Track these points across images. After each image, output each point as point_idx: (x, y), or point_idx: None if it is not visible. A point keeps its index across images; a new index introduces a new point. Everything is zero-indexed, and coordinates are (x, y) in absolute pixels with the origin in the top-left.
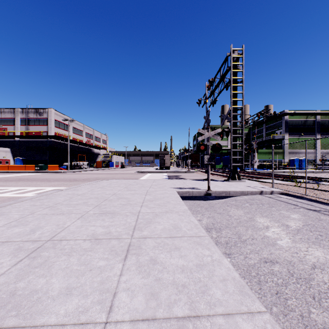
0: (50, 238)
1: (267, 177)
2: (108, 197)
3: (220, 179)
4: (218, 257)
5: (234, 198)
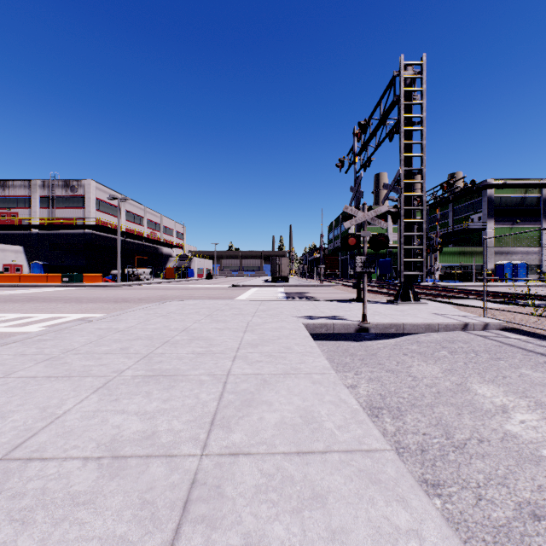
0: (5, 453)
1: (462, 295)
2: (172, 337)
3: (381, 300)
4: (439, 542)
5: (413, 338)
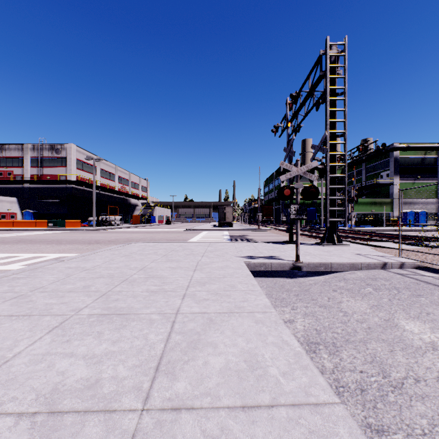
0: None
1: (376, 238)
2: (131, 275)
3: (309, 242)
4: None
5: (340, 275)
